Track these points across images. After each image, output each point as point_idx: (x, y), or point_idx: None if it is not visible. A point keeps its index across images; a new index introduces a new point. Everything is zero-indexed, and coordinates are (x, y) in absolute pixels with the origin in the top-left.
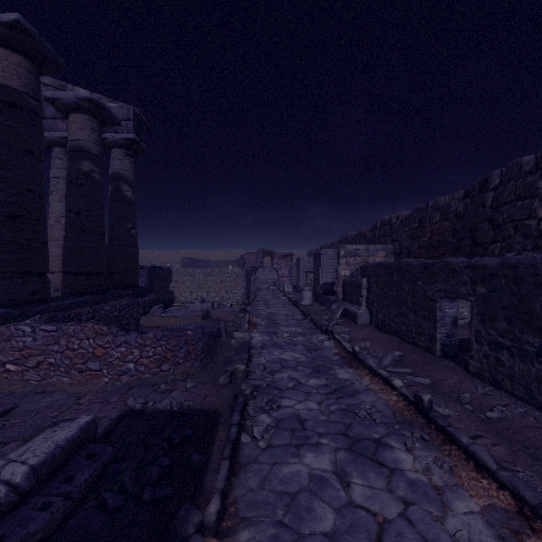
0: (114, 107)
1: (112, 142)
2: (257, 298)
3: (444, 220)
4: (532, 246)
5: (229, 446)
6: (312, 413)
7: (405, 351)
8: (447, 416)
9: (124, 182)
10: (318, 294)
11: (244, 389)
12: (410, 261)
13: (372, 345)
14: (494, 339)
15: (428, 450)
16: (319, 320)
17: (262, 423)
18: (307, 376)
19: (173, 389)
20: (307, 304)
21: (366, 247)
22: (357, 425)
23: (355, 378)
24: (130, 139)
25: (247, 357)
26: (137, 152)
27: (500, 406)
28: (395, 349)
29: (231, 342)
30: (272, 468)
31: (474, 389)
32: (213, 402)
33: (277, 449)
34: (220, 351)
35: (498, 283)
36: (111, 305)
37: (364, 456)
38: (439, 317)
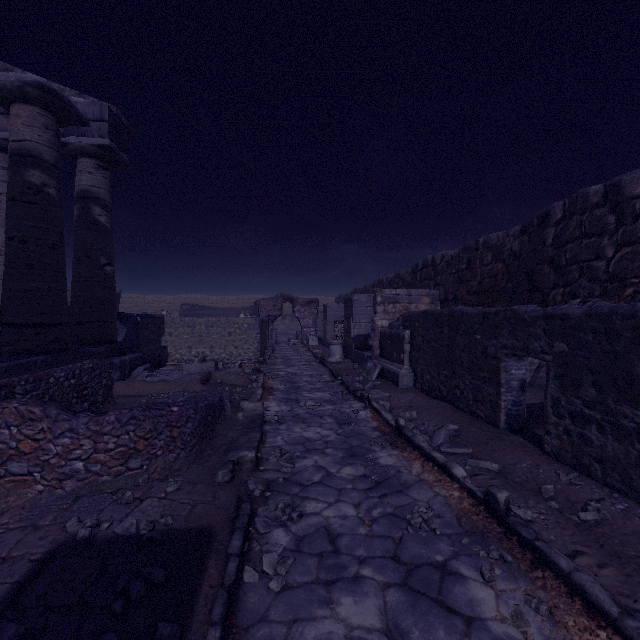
0: (81, 103)
1: (78, 149)
2: (275, 354)
3: (496, 261)
4: (600, 291)
5: (222, 598)
6: (347, 523)
7: (461, 422)
8: (531, 521)
9: (95, 203)
10: (350, 348)
11: (252, 488)
12: (465, 309)
13: (419, 415)
14: (579, 410)
15: (513, 579)
16: (352, 382)
17: (275, 547)
18: (339, 463)
19: (145, 496)
20: (336, 361)
21: (407, 292)
22: (411, 541)
23: (402, 465)
24: (104, 146)
25: (259, 438)
26: (114, 165)
27: (593, 501)
28: (448, 420)
29: (238, 416)
30: (289, 631)
31: (555, 476)
32: (205, 514)
33: (297, 592)
34: (222, 431)
35: (583, 338)
36: (66, 369)
37: (426, 596)
38: (504, 380)
